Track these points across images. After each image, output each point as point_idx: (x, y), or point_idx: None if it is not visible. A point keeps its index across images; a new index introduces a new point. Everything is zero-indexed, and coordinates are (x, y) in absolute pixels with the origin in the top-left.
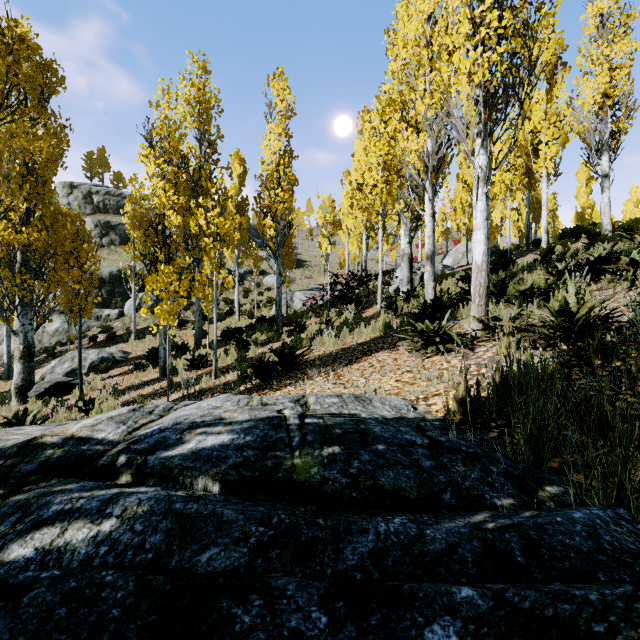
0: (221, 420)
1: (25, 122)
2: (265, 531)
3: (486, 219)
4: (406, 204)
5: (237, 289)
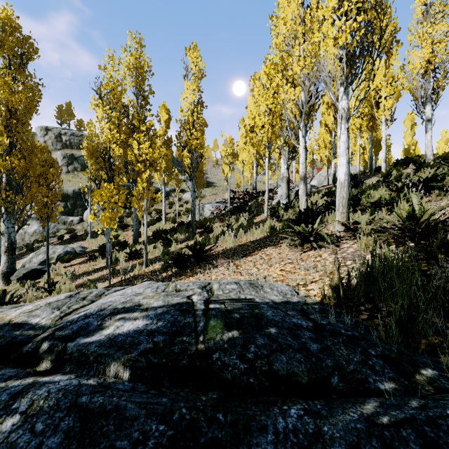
0: (139, 306)
1: (9, 80)
2: (165, 430)
3: (347, 148)
4: (285, 141)
5: (164, 202)
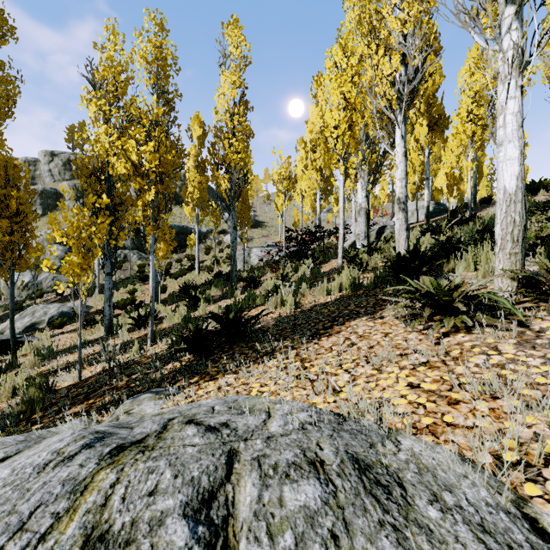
0: None
1: None
2: None
3: (521, 125)
4: (364, 156)
5: (197, 246)
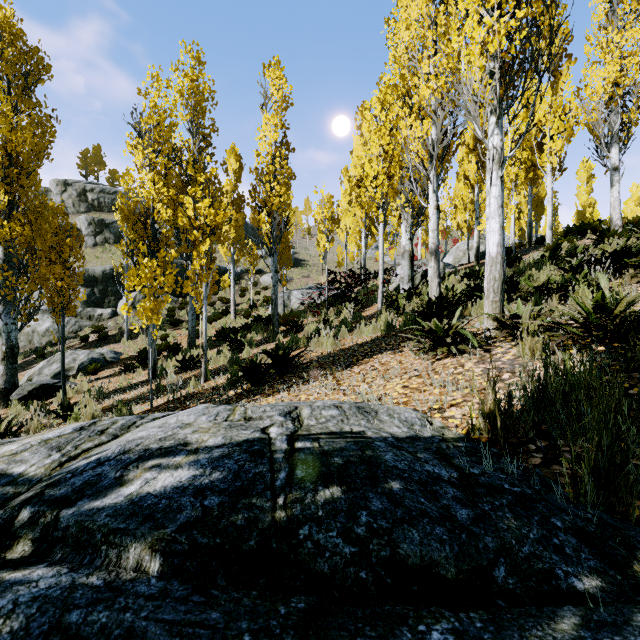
0: (184, 446)
1: (7, 111)
2: None
3: (501, 206)
4: (407, 199)
5: (233, 288)
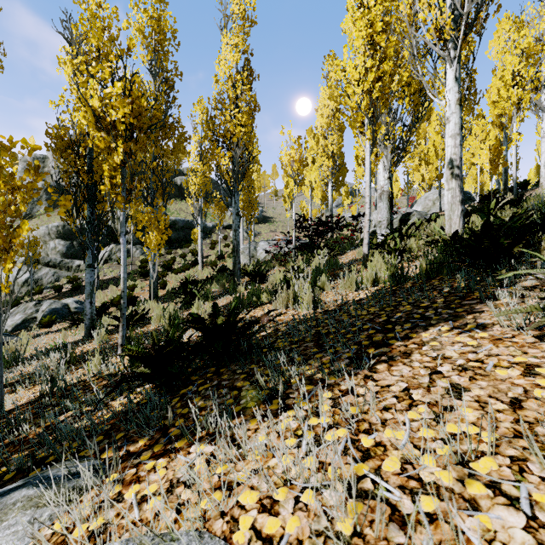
0: None
1: None
2: None
3: None
4: (388, 130)
5: (200, 239)
